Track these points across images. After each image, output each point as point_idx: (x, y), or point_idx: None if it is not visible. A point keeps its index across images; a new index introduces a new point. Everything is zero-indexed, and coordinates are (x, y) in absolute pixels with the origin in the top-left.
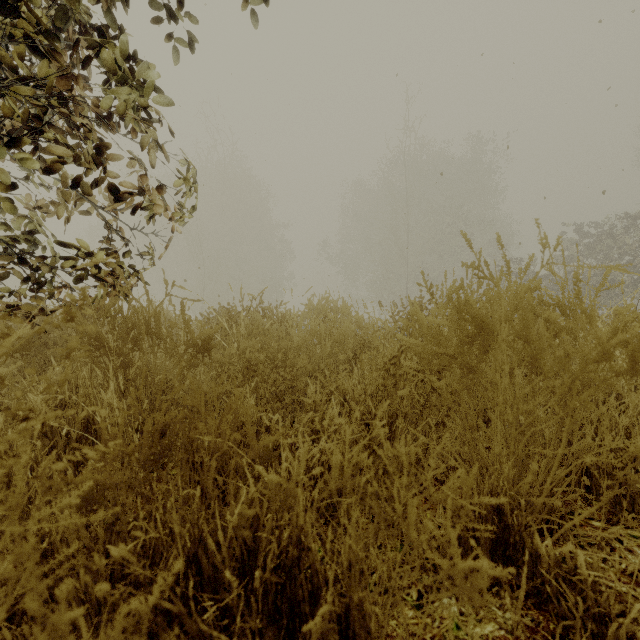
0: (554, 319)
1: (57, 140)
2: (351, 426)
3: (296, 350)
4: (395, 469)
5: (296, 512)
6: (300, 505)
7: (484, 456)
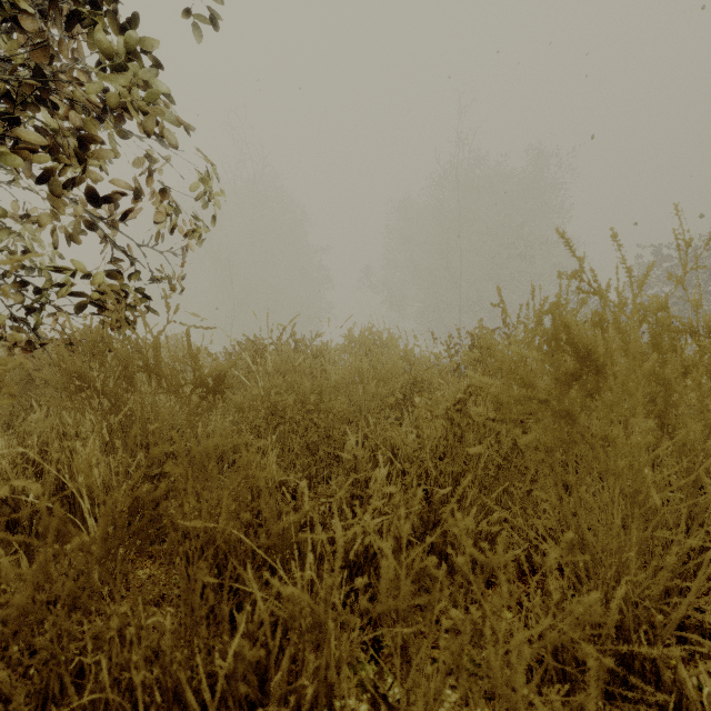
0: (706, 349)
1: (37, 131)
2: (412, 515)
3: (333, 390)
4: (482, 586)
5: (324, 659)
6: (331, 650)
7: (589, 540)
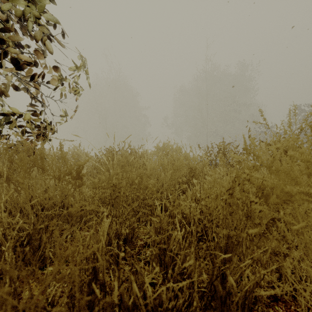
0: None
1: None
2: None
3: (148, 175)
4: None
5: None
6: None
7: None
